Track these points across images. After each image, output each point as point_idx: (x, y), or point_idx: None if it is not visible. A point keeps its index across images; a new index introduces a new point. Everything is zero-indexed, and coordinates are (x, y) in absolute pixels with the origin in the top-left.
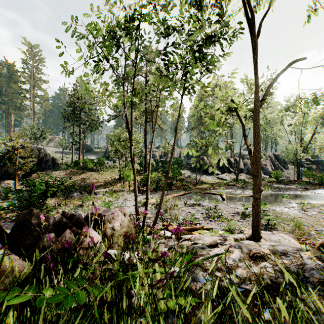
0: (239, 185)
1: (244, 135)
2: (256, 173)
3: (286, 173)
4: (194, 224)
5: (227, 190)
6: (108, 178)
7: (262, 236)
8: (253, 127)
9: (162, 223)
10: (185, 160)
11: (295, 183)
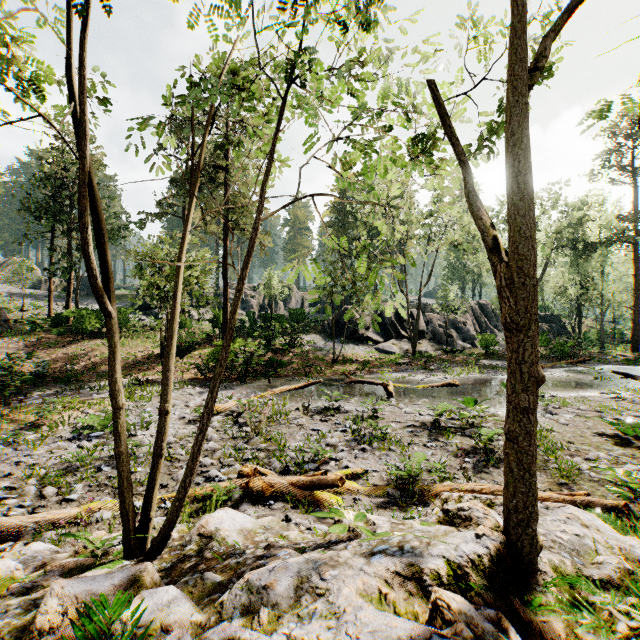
0: (418, 363)
1: (472, 196)
2: (522, 319)
3: (500, 338)
4: (324, 461)
5: (395, 373)
6: (135, 353)
7: (543, 545)
8: (510, 158)
9: (242, 465)
10: (312, 315)
11: None
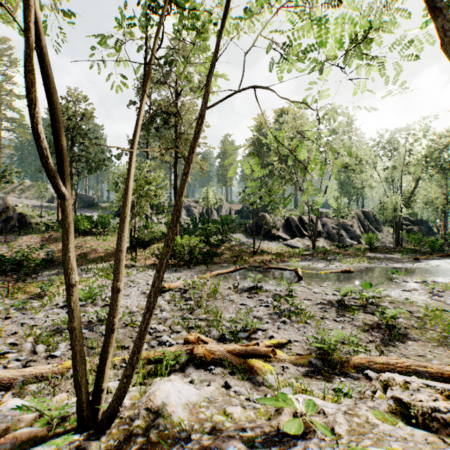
0: (318, 255)
1: None
2: None
3: (380, 237)
4: (253, 330)
5: (301, 262)
6: (114, 246)
7: None
8: None
9: (187, 332)
10: (237, 220)
11: (396, 250)
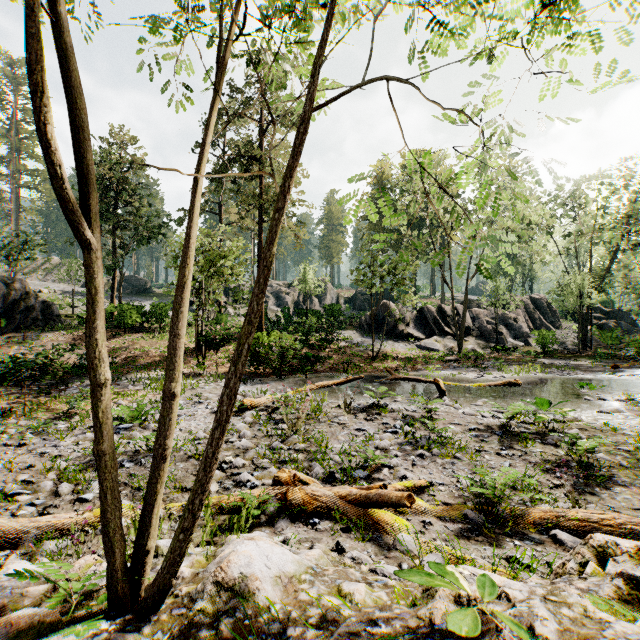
0: (466, 361)
1: None
2: None
3: (558, 336)
4: (375, 467)
5: (443, 371)
6: None
7: None
8: None
9: (278, 468)
10: (347, 312)
11: (582, 355)
